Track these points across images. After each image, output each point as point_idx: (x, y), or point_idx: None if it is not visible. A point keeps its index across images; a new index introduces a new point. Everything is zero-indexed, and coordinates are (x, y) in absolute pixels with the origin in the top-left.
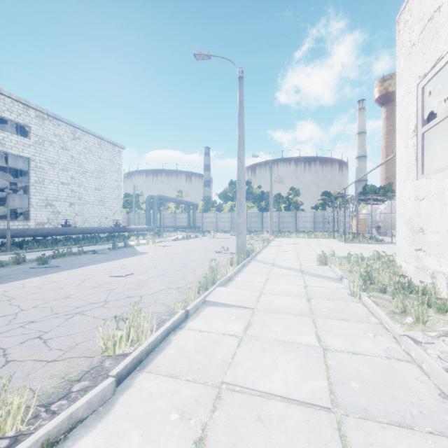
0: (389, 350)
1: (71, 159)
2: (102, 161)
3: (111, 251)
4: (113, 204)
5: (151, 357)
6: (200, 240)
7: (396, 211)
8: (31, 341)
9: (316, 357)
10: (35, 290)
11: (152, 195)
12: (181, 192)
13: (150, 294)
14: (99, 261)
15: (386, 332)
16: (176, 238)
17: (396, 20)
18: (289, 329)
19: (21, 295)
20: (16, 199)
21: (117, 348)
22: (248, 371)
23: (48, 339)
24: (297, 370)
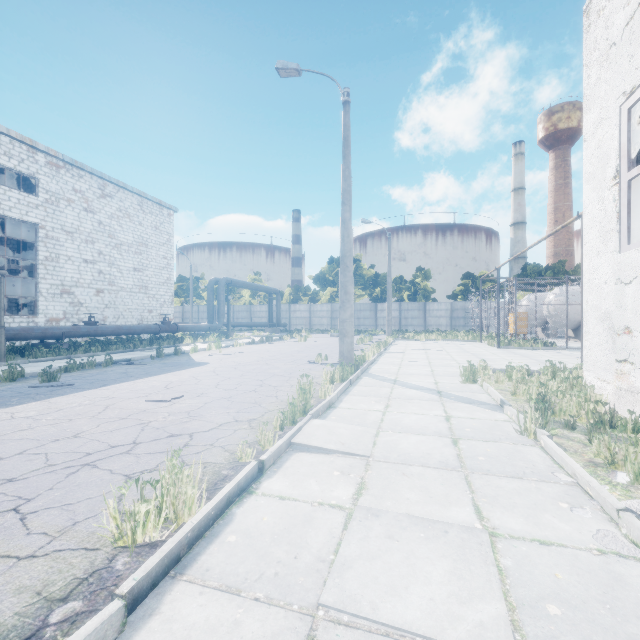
0: (601, 536)
1: (98, 226)
2: (144, 229)
3: (154, 361)
4: (159, 292)
5: (197, 549)
6: (286, 344)
7: (584, 302)
8: (0, 518)
9: (480, 551)
10: (28, 424)
11: (217, 279)
12: (259, 275)
13: (205, 431)
14: (135, 376)
15: (588, 500)
16: (252, 341)
17: (584, 10)
18: (428, 494)
19: (4, 433)
20: (18, 284)
21: (139, 533)
22: (363, 580)
23: (29, 514)
24: (449, 579)
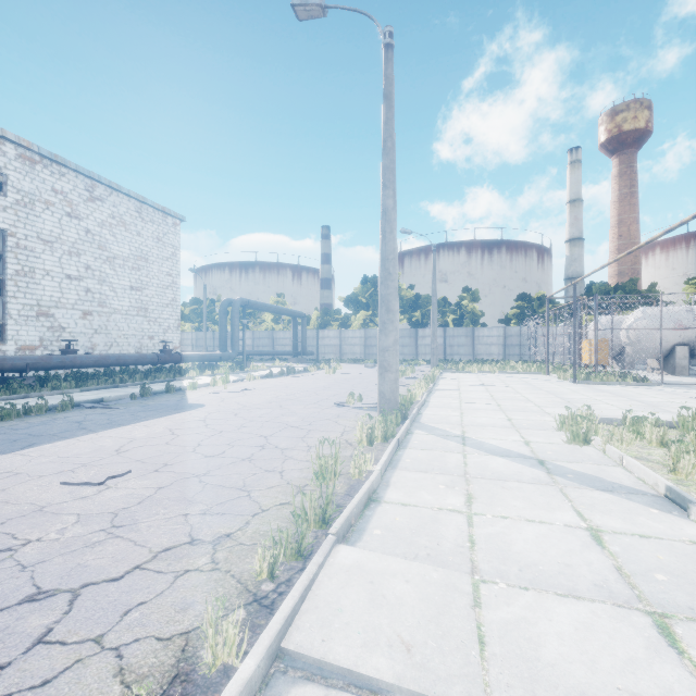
0: None
1: (85, 234)
2: (144, 240)
3: (134, 402)
4: (163, 315)
5: None
6: (311, 377)
7: None
8: None
9: None
10: None
11: (231, 299)
12: (283, 297)
13: (114, 577)
14: (88, 428)
15: None
16: (269, 373)
17: None
18: None
19: None
20: None
21: None
22: None
23: None
24: None
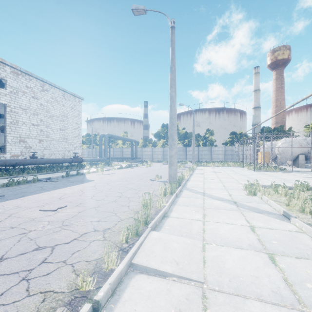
0: None
1: (40, 106)
2: (65, 108)
3: (64, 179)
4: (74, 141)
5: None
6: (139, 168)
7: None
8: None
9: None
10: None
11: (104, 134)
12: (127, 133)
13: (67, 242)
14: (45, 189)
15: None
16: (121, 167)
17: None
18: None
19: None
20: None
21: None
22: None
23: None
24: None
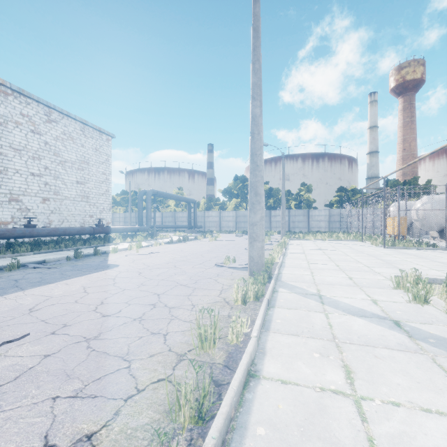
0: None
1: (44, 145)
2: (86, 150)
3: (68, 262)
4: (99, 201)
5: None
6: (199, 243)
7: None
8: None
9: None
10: None
11: (146, 190)
12: (182, 189)
13: None
14: (19, 286)
15: None
16: (170, 240)
17: None
18: None
19: None
20: None
21: None
22: None
23: None
24: None
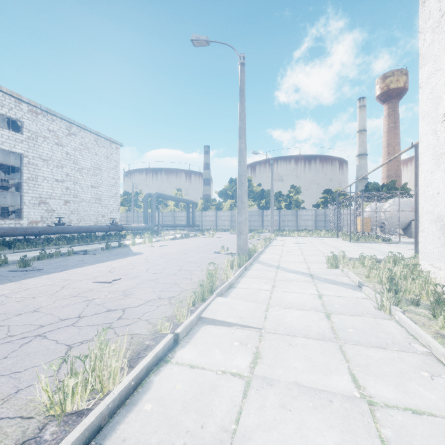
0: None
1: (66, 155)
2: (99, 158)
3: (104, 251)
4: (110, 202)
5: (117, 418)
6: (199, 239)
7: (420, 208)
8: None
9: (363, 422)
10: (0, 301)
11: (151, 193)
12: (180, 191)
13: (135, 306)
14: (88, 263)
15: (444, 369)
16: (174, 237)
17: None
18: (311, 363)
19: None
20: (9, 196)
21: (68, 403)
22: None
23: None
24: None
